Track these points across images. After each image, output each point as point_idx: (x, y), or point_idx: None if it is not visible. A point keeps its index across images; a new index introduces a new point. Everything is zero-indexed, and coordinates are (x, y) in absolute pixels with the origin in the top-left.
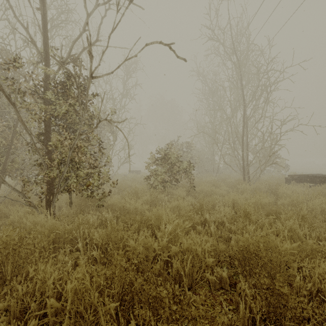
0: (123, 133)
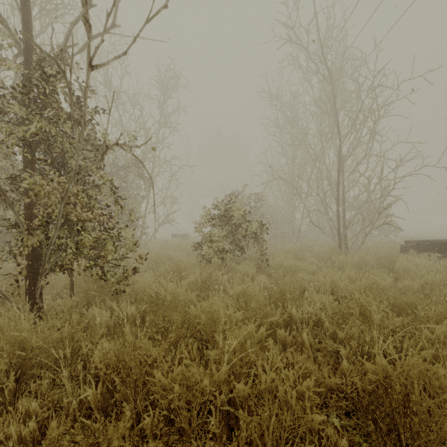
0: (144, 165)
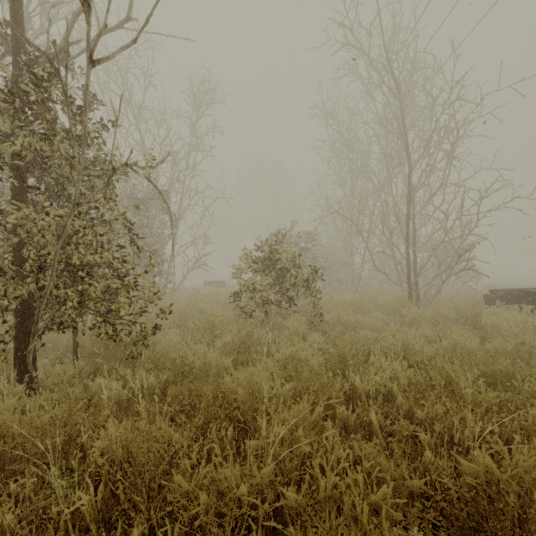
0: (160, 192)
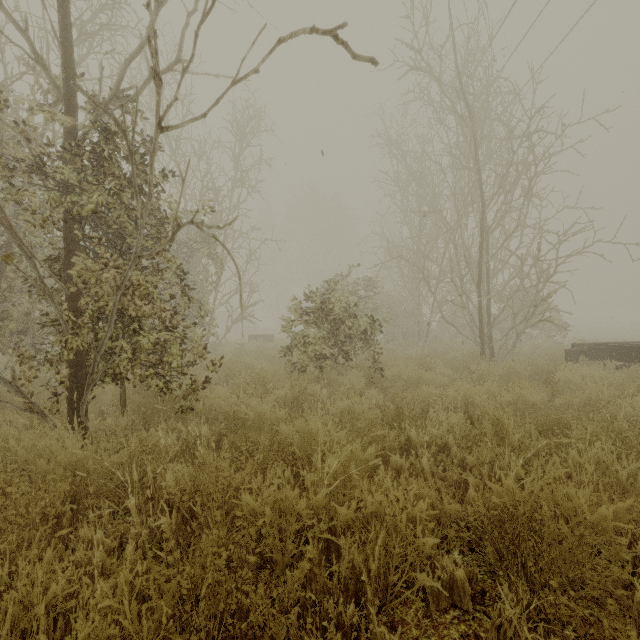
0: (227, 251)
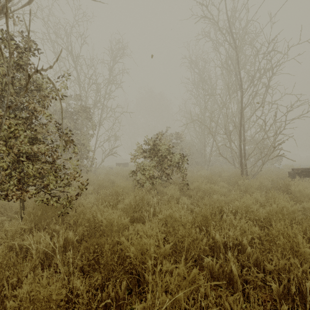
0: (55, 87)
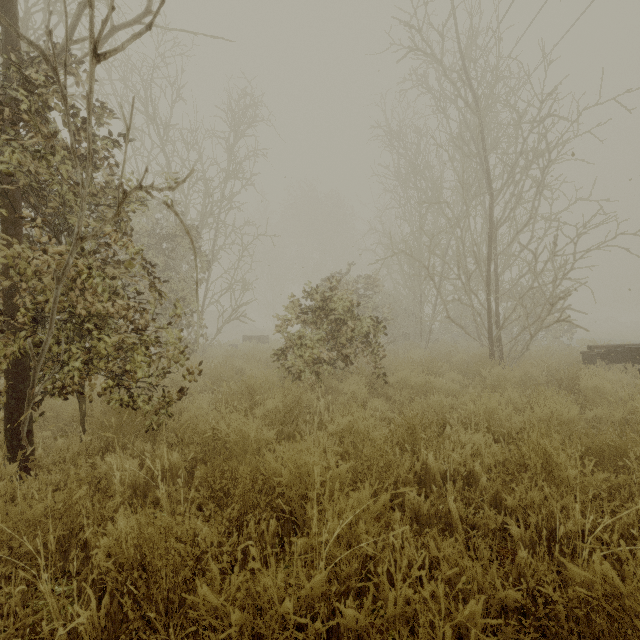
0: (181, 220)
